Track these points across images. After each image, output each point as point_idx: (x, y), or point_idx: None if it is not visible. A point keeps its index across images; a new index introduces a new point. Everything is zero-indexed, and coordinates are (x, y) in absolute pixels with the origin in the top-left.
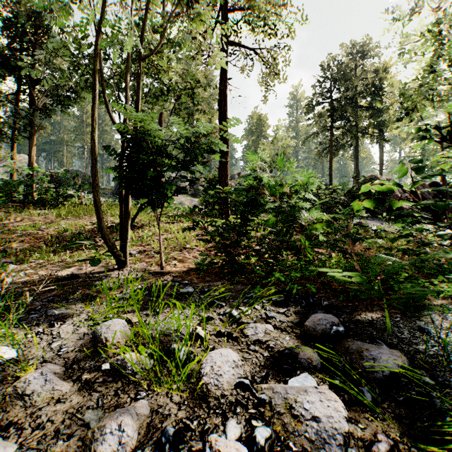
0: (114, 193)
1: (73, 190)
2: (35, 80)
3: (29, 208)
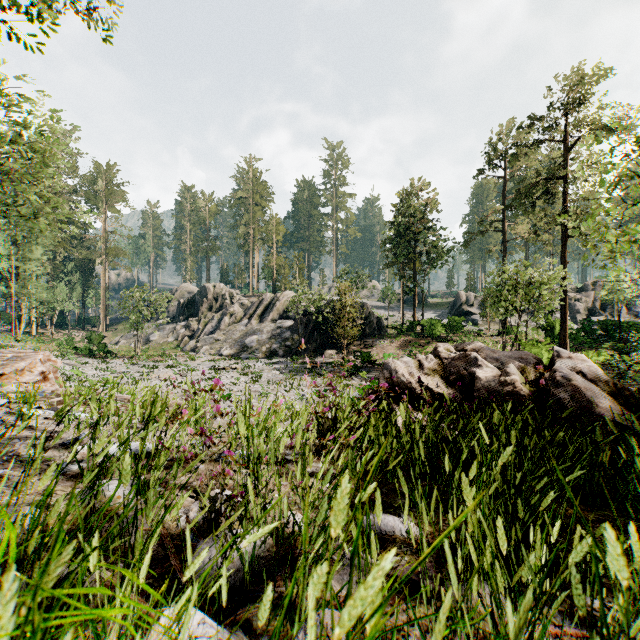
0: (451, 313)
1: (419, 312)
2: (419, 255)
3: (430, 340)
